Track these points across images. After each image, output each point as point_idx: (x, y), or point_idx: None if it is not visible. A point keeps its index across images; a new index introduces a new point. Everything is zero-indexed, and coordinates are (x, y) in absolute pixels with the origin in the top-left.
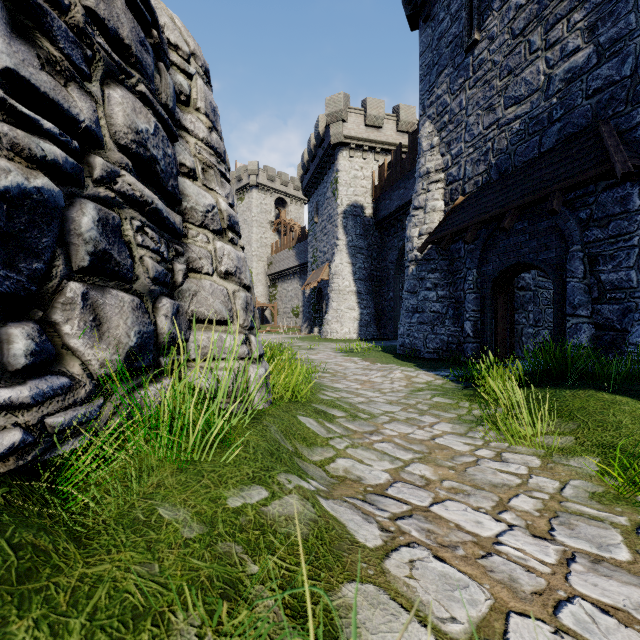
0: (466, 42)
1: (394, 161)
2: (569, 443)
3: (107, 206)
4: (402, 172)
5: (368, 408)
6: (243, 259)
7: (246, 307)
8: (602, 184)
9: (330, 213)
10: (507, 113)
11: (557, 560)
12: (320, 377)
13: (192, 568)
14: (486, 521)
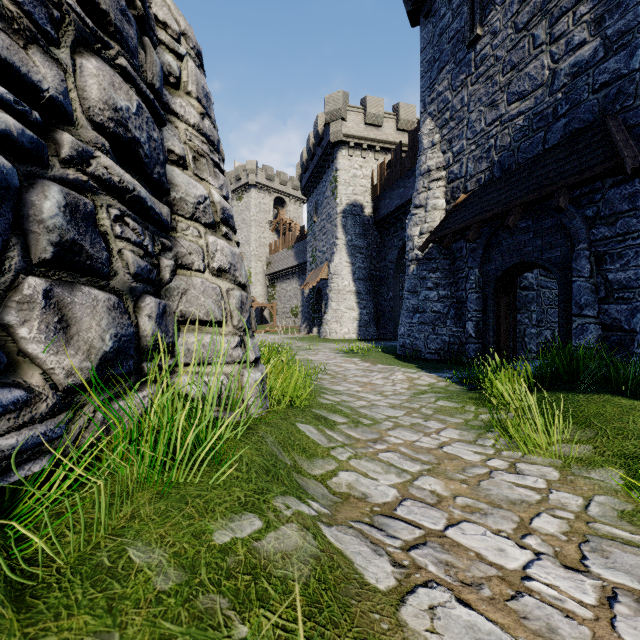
0: (468, 37)
1: (394, 160)
2: (587, 453)
3: (78, 191)
4: (402, 171)
5: (370, 413)
6: (238, 255)
7: (241, 307)
8: (609, 181)
9: (329, 212)
10: (510, 109)
11: (597, 600)
12: (320, 379)
13: (163, 636)
14: (509, 548)
